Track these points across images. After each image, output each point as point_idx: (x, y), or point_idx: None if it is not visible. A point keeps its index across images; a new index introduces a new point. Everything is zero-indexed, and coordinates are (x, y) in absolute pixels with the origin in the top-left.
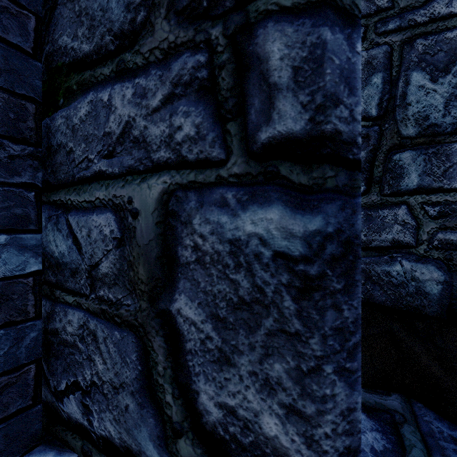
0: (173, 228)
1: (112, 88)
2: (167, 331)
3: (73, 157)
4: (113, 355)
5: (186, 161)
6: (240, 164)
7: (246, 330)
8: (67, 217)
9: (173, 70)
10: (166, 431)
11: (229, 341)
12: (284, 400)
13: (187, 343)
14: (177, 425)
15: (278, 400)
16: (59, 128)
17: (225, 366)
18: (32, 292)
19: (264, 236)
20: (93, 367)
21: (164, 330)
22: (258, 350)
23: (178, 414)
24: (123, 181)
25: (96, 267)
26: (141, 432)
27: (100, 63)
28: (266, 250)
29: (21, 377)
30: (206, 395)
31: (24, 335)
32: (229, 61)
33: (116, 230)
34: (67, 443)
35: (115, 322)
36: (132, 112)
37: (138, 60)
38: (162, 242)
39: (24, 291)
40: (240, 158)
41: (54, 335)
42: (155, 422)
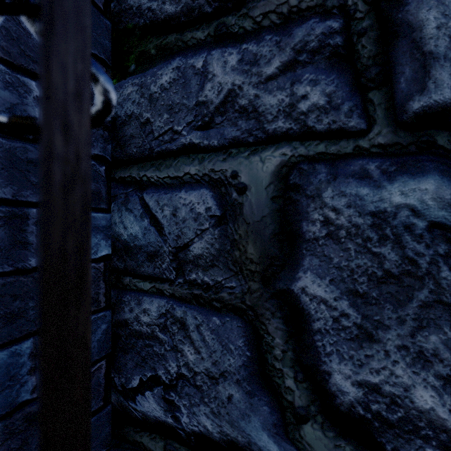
0: (296, 202)
1: (208, 53)
2: (287, 312)
3: (151, 129)
4: (209, 343)
5: (314, 131)
6: (385, 134)
7: (394, 304)
8: (141, 195)
9: (296, 36)
10: (285, 418)
11: (371, 317)
12: (441, 371)
13: (315, 322)
14: (301, 410)
15: (435, 372)
16: (129, 97)
17: (366, 343)
18: (103, 279)
19: (417, 207)
20: (181, 358)
21: (283, 311)
22: (410, 324)
23: (302, 398)
24: (225, 154)
25: (184, 249)
26: (251, 422)
27: (191, 26)
28: (420, 221)
29: (94, 375)
30: (340, 375)
31: (96, 327)
32: (371, 28)
33: (215, 207)
34: (142, 445)
35: (213, 307)
36: (237, 80)
37: (247, 24)
38: (280, 218)
39: (96, 278)
40: (385, 128)
41: (122, 327)
42: (270, 410)
